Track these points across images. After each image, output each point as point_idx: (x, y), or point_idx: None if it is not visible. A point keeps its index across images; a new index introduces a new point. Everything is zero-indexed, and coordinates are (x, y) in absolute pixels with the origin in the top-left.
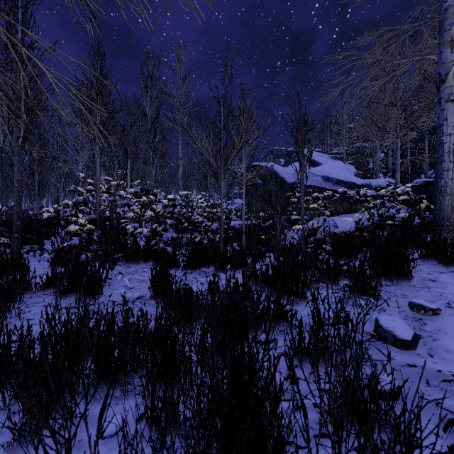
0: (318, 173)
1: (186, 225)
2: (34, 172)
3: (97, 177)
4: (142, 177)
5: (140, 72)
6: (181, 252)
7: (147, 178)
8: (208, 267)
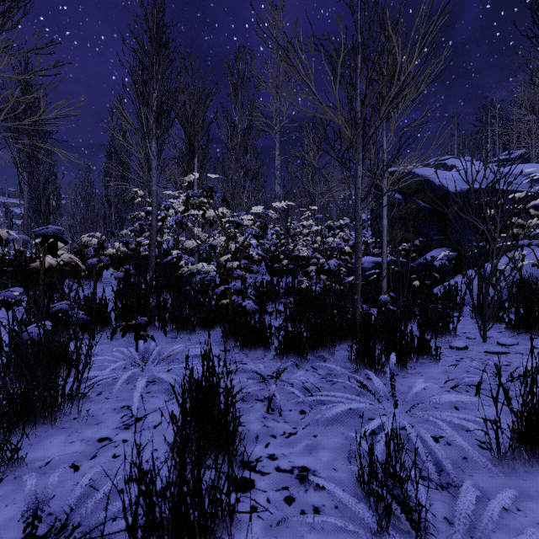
0: (514, 171)
1: (285, 263)
2: (111, 204)
3: (153, 190)
4: (231, 205)
5: (229, 72)
6: (275, 309)
7: (236, 206)
8: (332, 350)
